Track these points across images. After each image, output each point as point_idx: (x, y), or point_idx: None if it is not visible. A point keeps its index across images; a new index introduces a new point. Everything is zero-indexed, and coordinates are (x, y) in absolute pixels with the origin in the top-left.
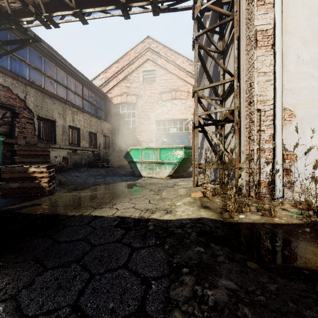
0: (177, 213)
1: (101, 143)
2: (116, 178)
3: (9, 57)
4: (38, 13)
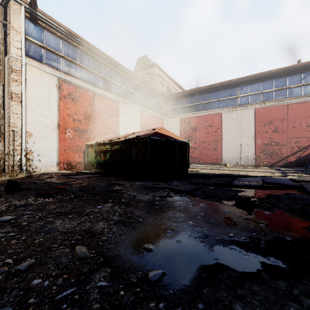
0: None
1: None
2: None
3: None
4: None
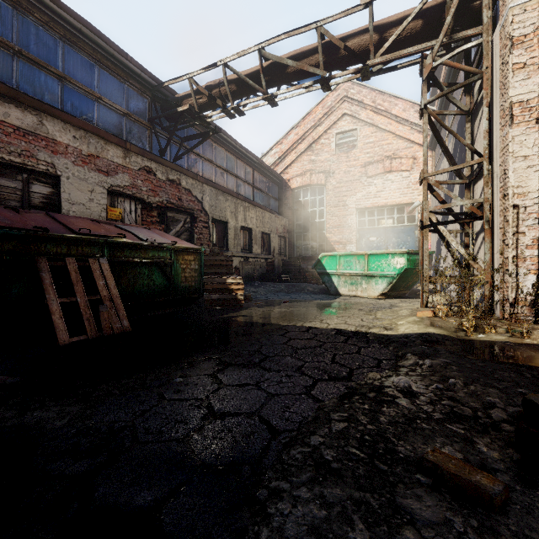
0: (399, 330)
1: (276, 247)
2: (303, 295)
3: (186, 154)
4: (225, 106)
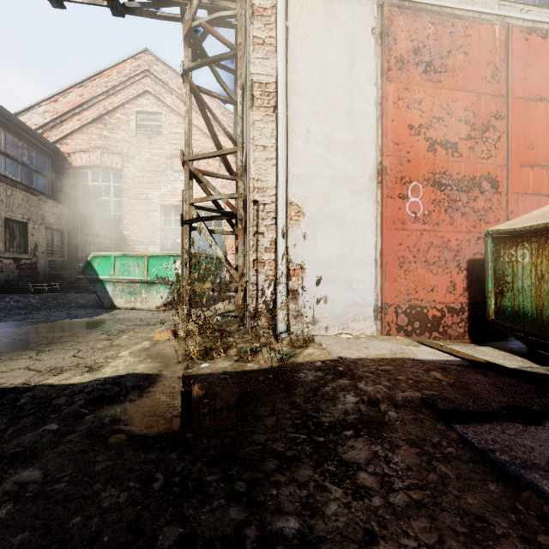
0: (103, 371)
1: (40, 243)
2: (56, 312)
3: None
4: None
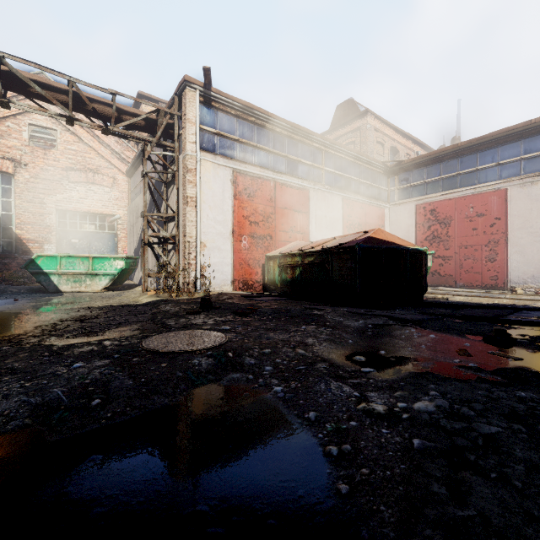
0: (144, 301)
1: None
2: (18, 295)
3: None
4: None
